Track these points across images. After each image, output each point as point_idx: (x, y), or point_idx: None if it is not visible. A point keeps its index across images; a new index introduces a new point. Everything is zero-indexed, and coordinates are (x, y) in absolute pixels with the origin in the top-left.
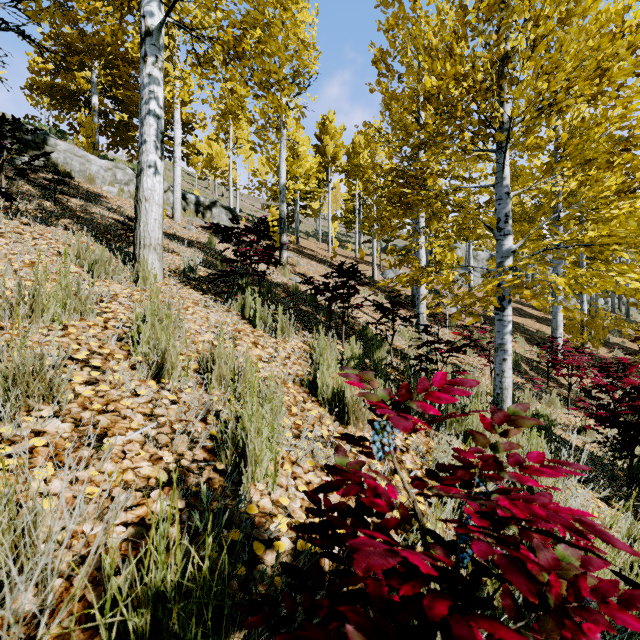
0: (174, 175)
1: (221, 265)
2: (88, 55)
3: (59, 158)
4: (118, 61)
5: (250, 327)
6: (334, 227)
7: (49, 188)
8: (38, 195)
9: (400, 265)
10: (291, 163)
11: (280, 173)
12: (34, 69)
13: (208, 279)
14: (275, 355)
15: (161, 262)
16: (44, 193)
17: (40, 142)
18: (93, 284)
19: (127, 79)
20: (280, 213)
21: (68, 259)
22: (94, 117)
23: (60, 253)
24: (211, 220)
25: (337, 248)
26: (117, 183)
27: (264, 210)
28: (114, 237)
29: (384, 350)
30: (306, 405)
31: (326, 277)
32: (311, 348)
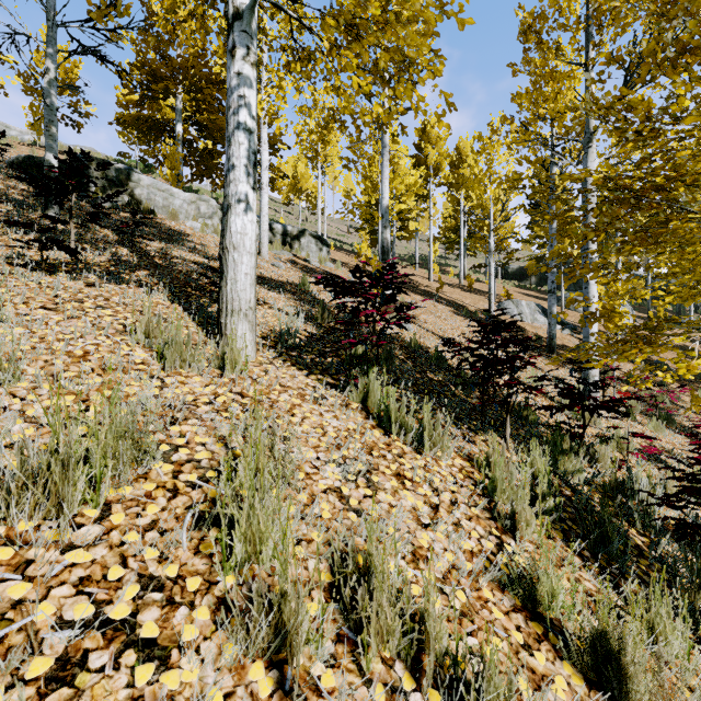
0: (261, 204)
1: (321, 317)
2: (172, 80)
3: (142, 194)
4: (202, 83)
5: (382, 435)
6: (434, 250)
7: (126, 232)
8: (115, 241)
9: (591, 321)
10: (391, 179)
11: (382, 193)
12: (122, 103)
13: (310, 343)
14: (435, 502)
15: (253, 332)
16: (122, 237)
17: (124, 178)
18: (163, 382)
19: (211, 102)
20: (382, 241)
21: (133, 341)
22: (178, 147)
23: (126, 328)
24: (299, 252)
25: (437, 274)
26: (201, 217)
27: (350, 233)
28: (195, 290)
29: (563, 448)
30: (535, 659)
31: (479, 344)
32: (473, 465)
